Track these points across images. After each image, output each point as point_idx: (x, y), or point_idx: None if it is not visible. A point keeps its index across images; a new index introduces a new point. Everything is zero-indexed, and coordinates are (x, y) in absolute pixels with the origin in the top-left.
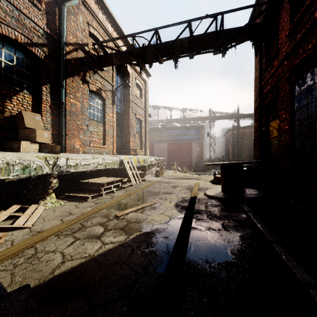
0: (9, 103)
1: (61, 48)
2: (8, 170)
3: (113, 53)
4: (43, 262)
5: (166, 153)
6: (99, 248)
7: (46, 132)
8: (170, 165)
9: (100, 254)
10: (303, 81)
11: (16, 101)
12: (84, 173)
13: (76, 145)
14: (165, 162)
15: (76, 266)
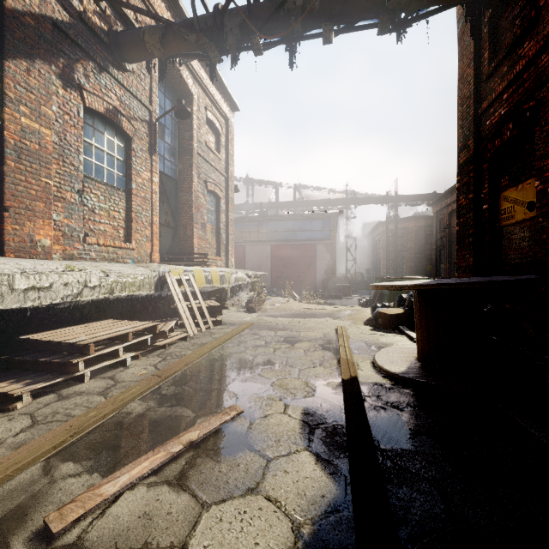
0: None
1: None
2: None
3: (145, 27)
4: None
5: (268, 264)
6: None
7: None
8: (276, 286)
9: None
10: None
11: None
12: (49, 311)
13: (39, 239)
14: (266, 280)
15: None
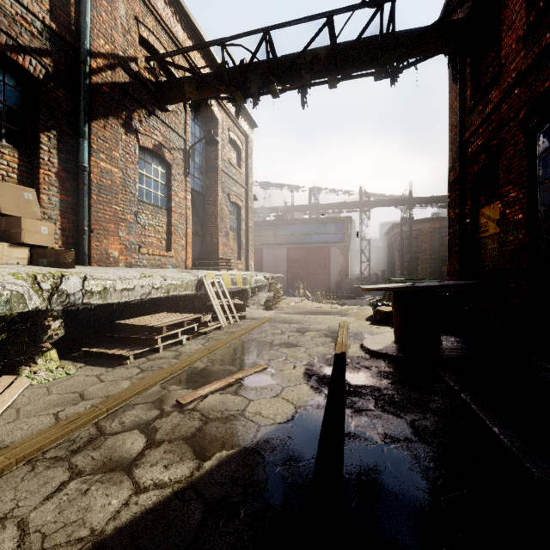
0: None
1: (81, 61)
2: None
3: (185, 78)
4: None
5: (284, 266)
6: (122, 506)
7: (45, 224)
8: (292, 287)
9: (121, 530)
10: None
11: None
12: (126, 306)
13: (111, 252)
14: (282, 281)
15: None
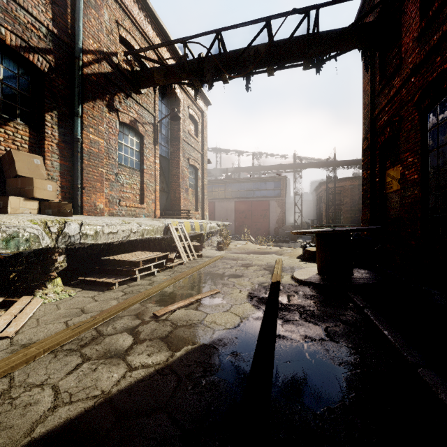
0: None
1: (75, 57)
2: None
3: (154, 68)
4: (19, 409)
5: (232, 216)
6: (121, 377)
7: (50, 183)
8: (239, 233)
9: (122, 391)
10: (442, 107)
11: (3, 136)
12: (110, 246)
13: (98, 204)
14: (231, 228)
15: (75, 416)
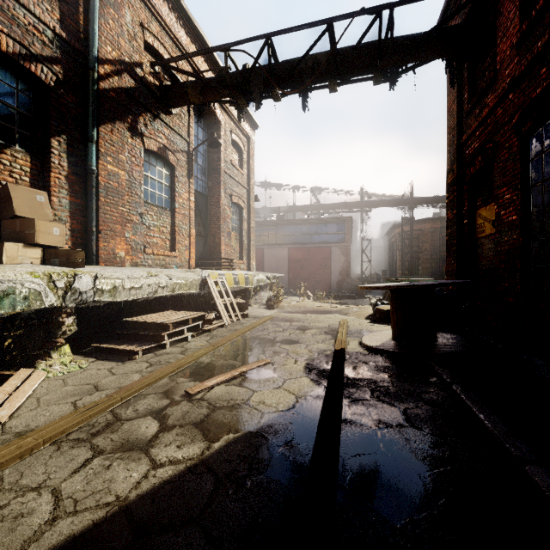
0: None
1: (89, 67)
2: None
3: (188, 82)
4: (7, 521)
5: (285, 266)
6: (142, 478)
7: (56, 226)
8: (293, 286)
9: (143, 497)
10: (548, 130)
11: None
12: (133, 304)
13: (118, 252)
14: (283, 281)
15: (80, 532)
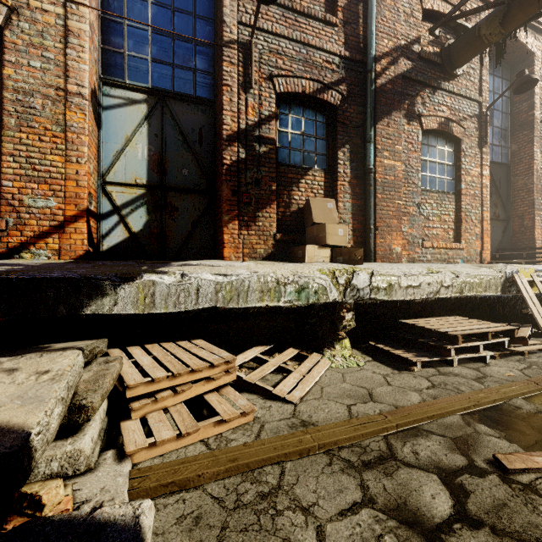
0: (296, 192)
1: (367, 71)
2: (278, 293)
3: (481, 21)
4: (277, 538)
5: None
6: None
7: (341, 227)
8: None
9: None
10: None
11: (304, 186)
12: (410, 304)
13: (393, 247)
14: None
15: None
